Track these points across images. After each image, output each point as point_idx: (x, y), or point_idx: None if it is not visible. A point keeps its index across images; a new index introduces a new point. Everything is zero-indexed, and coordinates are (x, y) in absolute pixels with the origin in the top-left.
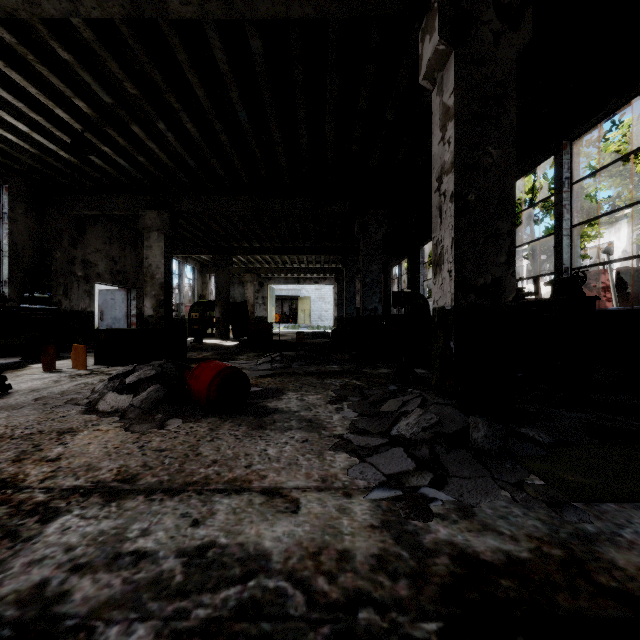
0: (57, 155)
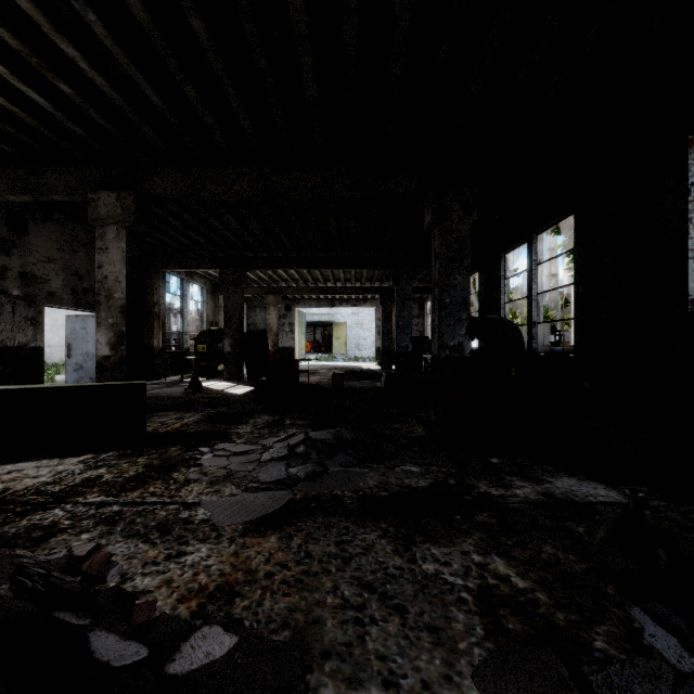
0: None
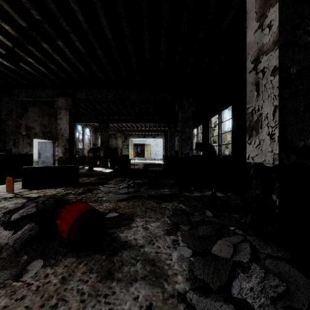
0: (3, 64)
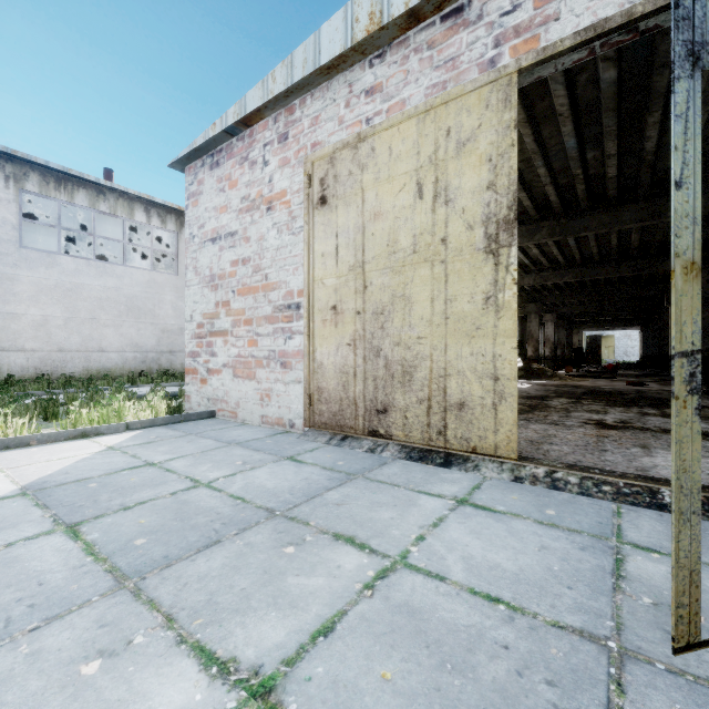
0: None
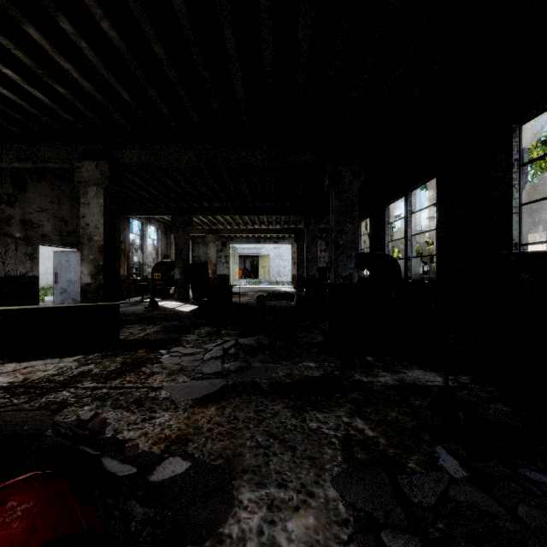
0: None
